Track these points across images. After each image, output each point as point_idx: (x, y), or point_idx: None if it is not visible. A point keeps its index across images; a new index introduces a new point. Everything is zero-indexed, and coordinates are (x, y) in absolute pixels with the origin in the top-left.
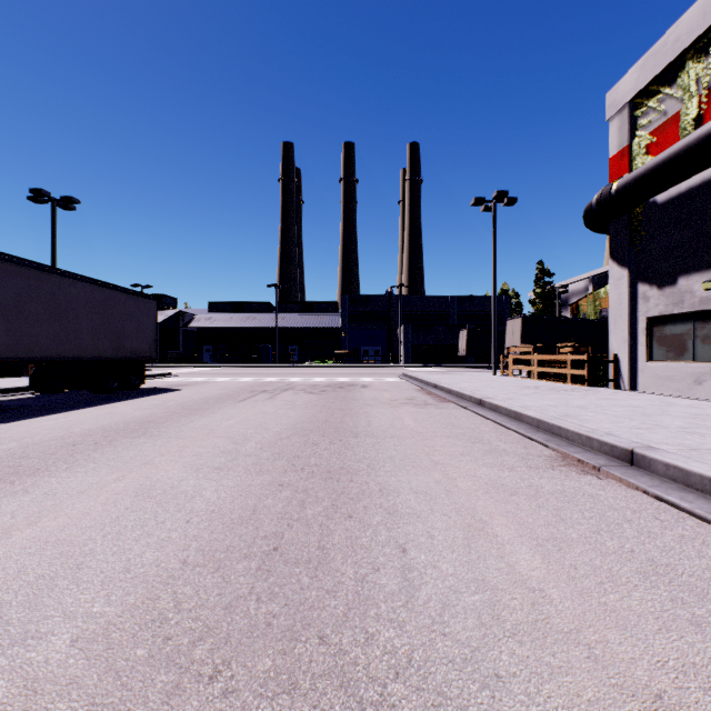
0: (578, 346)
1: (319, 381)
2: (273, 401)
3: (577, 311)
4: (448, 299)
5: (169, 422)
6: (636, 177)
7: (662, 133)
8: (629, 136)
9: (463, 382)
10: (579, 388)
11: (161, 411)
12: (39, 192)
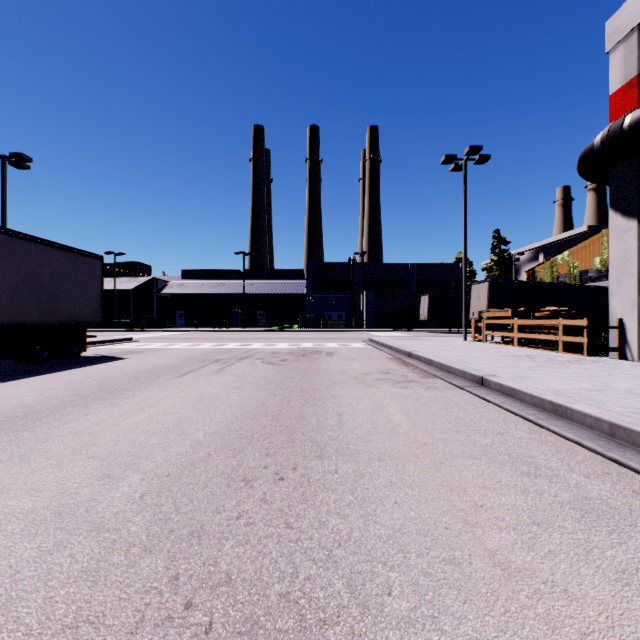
0: (560, 309)
1: (281, 347)
2: (220, 376)
3: (533, 277)
4: (408, 266)
5: (50, 417)
6: None
7: None
8: (639, 64)
9: (440, 350)
10: (581, 358)
11: (64, 394)
12: None
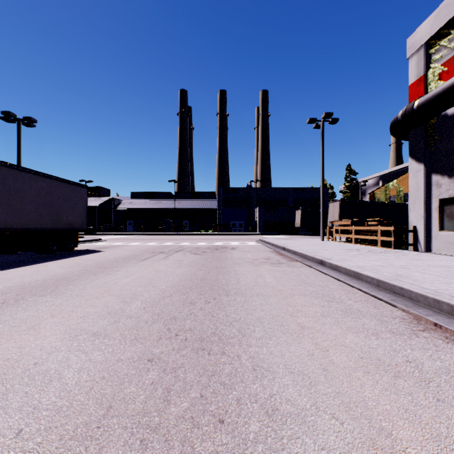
0: (382, 220)
1: (202, 244)
2: (166, 260)
3: (373, 197)
4: (287, 190)
5: (79, 280)
6: (434, 94)
7: (452, 64)
8: (425, 67)
9: (303, 246)
10: (389, 250)
11: (78, 269)
12: (8, 114)
